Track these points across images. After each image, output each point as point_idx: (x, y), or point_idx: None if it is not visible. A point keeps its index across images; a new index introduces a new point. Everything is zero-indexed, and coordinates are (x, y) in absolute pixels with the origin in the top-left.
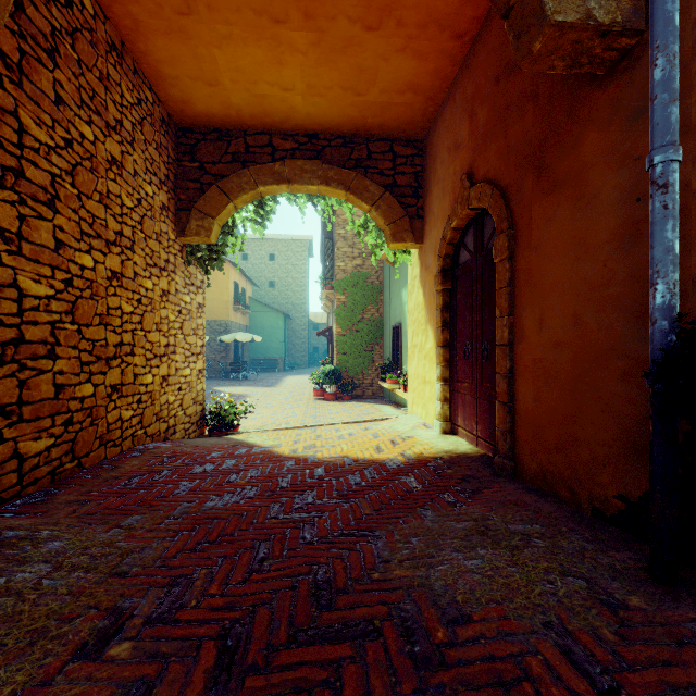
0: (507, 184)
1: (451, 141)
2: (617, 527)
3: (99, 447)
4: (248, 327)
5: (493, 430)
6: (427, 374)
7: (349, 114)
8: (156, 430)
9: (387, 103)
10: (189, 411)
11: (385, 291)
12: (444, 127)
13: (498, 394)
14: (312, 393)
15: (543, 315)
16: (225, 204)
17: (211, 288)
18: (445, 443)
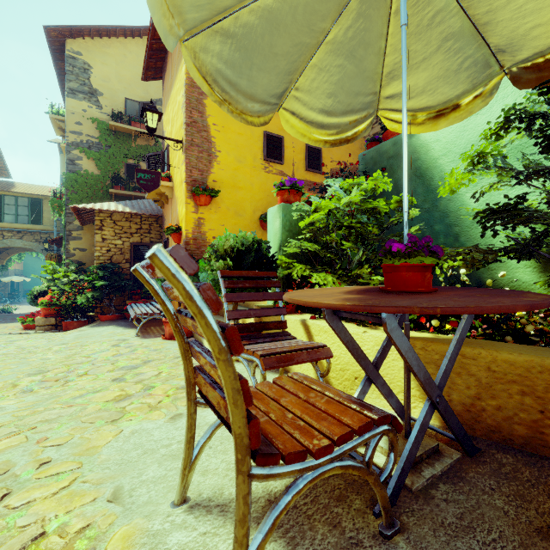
0: None
1: None
2: None
3: None
4: (22, 270)
5: None
6: None
7: None
8: None
9: None
10: None
11: None
12: None
13: None
14: None
15: None
16: (8, 256)
17: None
18: None
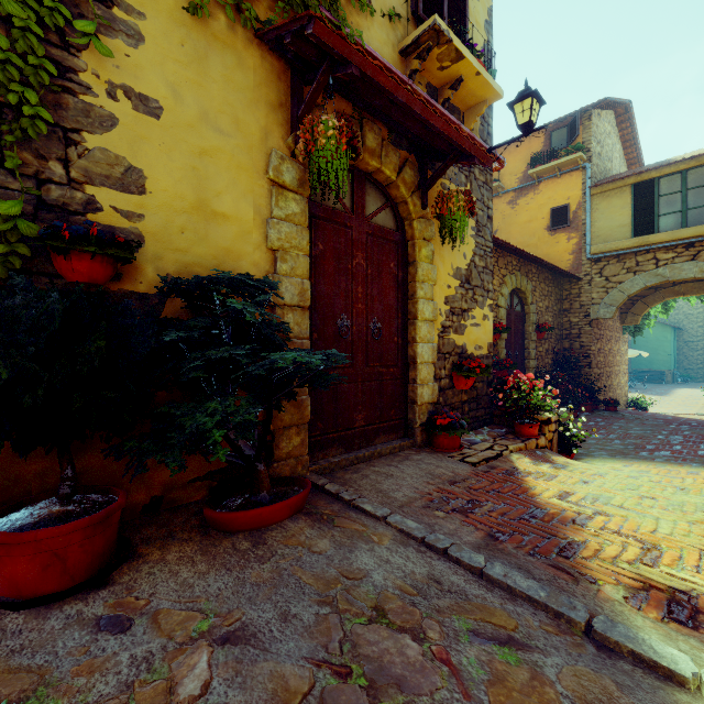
0: None
1: None
2: None
3: None
4: (629, 341)
5: None
6: None
7: None
8: None
9: None
10: (623, 399)
11: None
12: None
13: None
14: None
15: None
16: (645, 309)
17: None
18: None
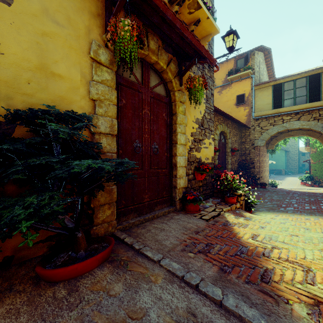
0: None
1: None
2: None
3: None
4: None
5: None
6: None
7: None
8: None
9: None
10: (267, 182)
11: None
12: None
13: None
14: (300, 183)
15: None
16: (276, 142)
17: None
18: None
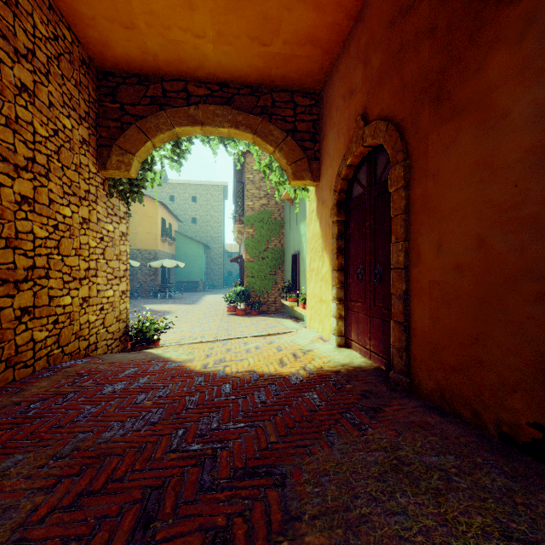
0: (402, 118)
1: (346, 89)
2: (531, 456)
3: (5, 370)
4: (174, 255)
5: (385, 345)
6: (324, 294)
7: (256, 65)
8: (75, 348)
9: (289, 55)
10: (112, 328)
11: (286, 226)
12: (339, 78)
13: (393, 314)
14: (226, 309)
15: (441, 239)
16: (144, 142)
17: (142, 223)
18: (341, 356)
